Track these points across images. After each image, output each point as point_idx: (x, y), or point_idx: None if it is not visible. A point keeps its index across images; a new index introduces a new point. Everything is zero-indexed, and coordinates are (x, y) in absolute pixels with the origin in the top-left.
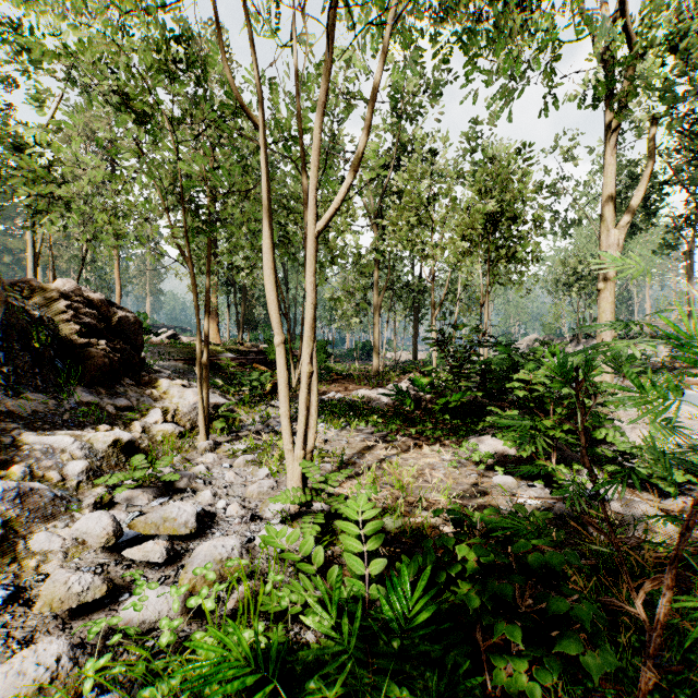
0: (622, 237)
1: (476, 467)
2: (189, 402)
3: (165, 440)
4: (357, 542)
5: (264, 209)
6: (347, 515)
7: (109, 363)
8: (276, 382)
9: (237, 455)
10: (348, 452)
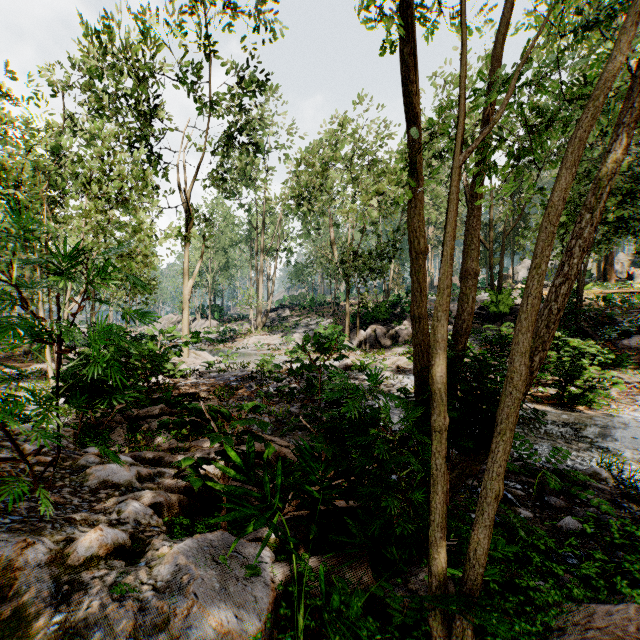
0: (191, 287)
1: None
2: None
3: None
4: None
5: (41, 299)
6: None
7: None
8: None
9: None
10: None
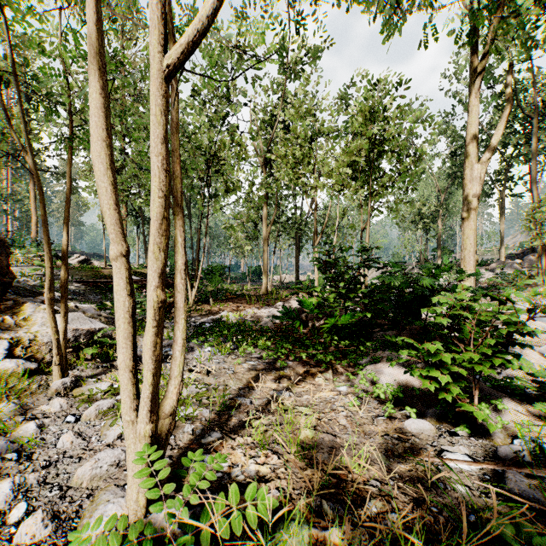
0: (483, 171)
1: (378, 403)
2: None
3: (2, 381)
4: None
5: (92, 48)
6: None
7: None
8: (170, 302)
9: (95, 398)
10: (233, 386)
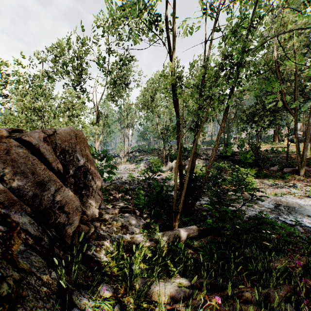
0: (98, 145)
1: None
2: None
3: None
4: None
5: None
6: None
7: None
8: None
9: None
10: None
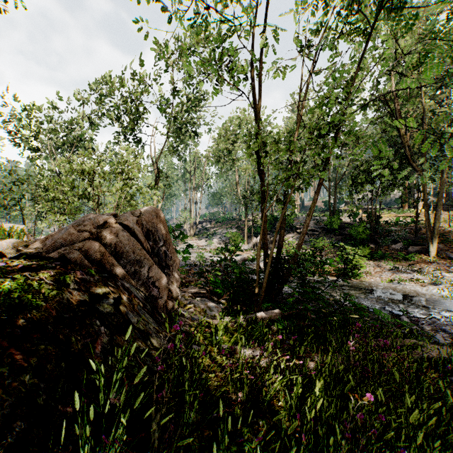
0: None
1: None
2: None
3: None
4: None
5: None
6: None
7: None
8: None
9: None
10: None
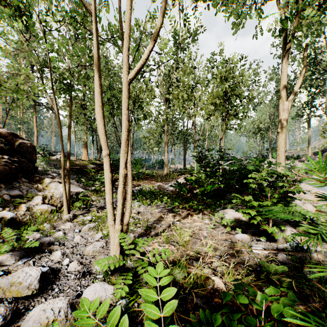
0: (289, 106)
1: (224, 228)
2: (60, 192)
3: (41, 215)
4: (155, 308)
5: (95, 68)
6: (148, 282)
7: (9, 169)
8: (114, 179)
9: (85, 223)
10: (151, 219)
